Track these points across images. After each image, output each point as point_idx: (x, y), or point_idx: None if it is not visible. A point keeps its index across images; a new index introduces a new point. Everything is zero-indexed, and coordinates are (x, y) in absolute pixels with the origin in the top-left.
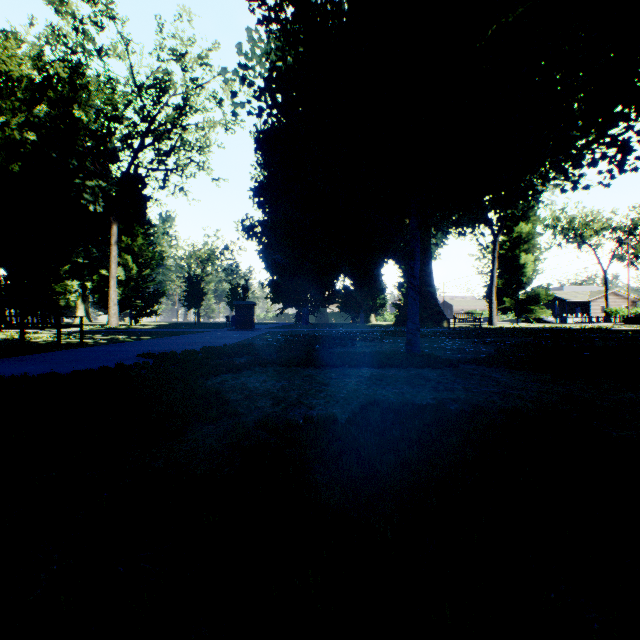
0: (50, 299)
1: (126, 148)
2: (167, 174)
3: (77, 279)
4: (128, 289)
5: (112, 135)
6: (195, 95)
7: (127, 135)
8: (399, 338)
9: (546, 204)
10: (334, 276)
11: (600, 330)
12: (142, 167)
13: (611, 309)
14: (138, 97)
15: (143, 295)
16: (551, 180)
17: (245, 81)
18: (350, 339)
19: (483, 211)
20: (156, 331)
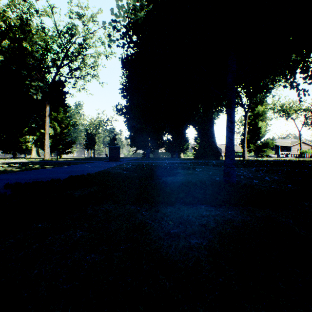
0: (17, 145)
1: (54, 66)
2: (76, 80)
3: (32, 135)
4: (55, 140)
5: (46, 59)
6: (90, 38)
7: (53, 58)
8: (203, 167)
9: (274, 95)
10: (162, 133)
11: (311, 161)
12: (62, 76)
13: (303, 150)
14: (59, 38)
15: (63, 143)
16: (277, 82)
17: (115, 29)
18: (174, 168)
19: (240, 99)
20: (63, 162)
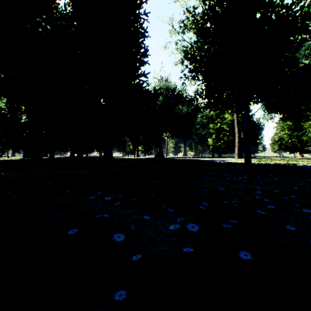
0: None
1: None
2: None
3: None
4: None
5: None
6: None
7: None
8: None
9: None
10: None
11: None
12: None
13: None
14: None
15: None
16: None
17: None
18: None
19: None
20: None
